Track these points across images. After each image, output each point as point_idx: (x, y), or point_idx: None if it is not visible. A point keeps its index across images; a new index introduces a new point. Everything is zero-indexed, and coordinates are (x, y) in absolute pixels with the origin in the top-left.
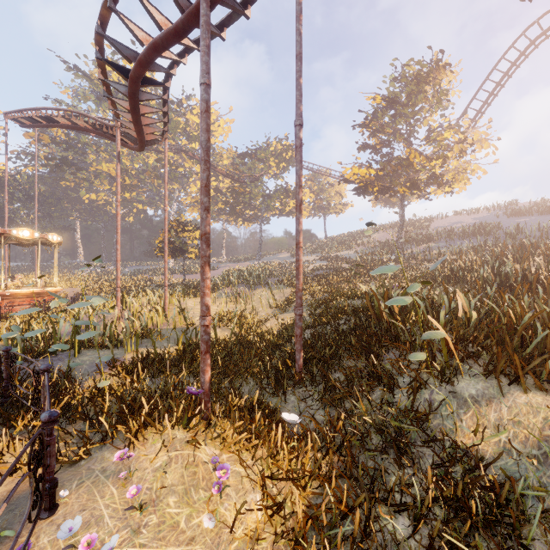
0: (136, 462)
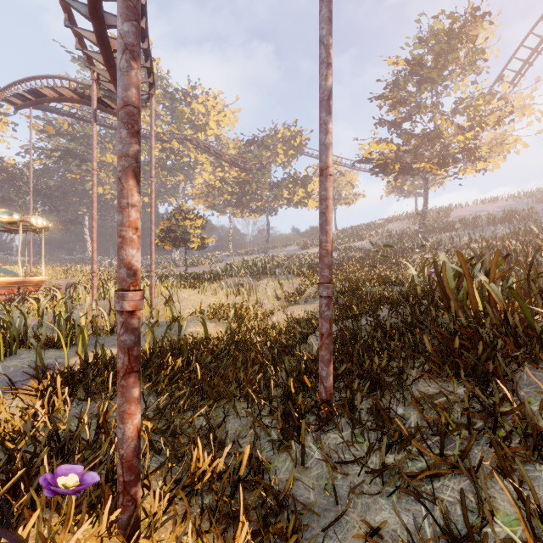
0: None
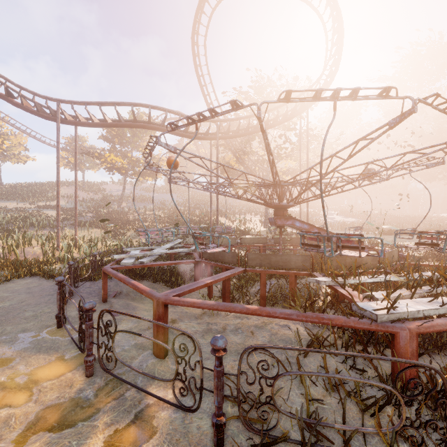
0: None
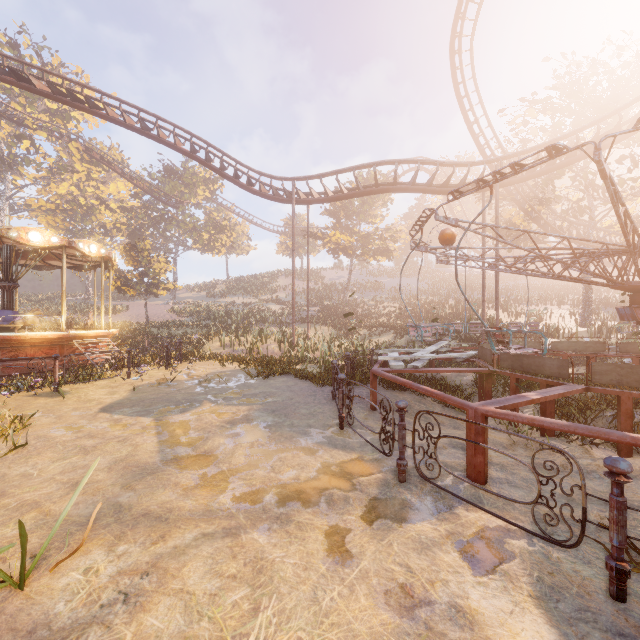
0: None
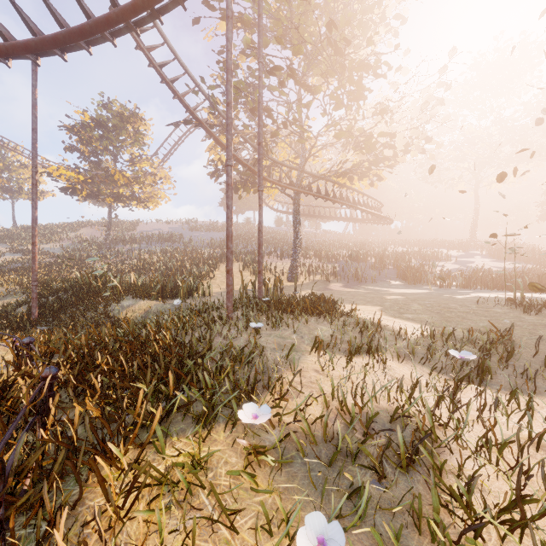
0: None
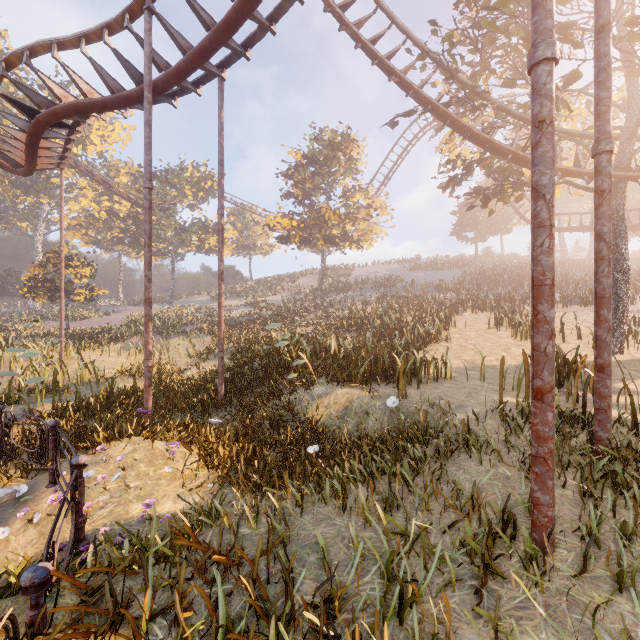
0: (107, 456)
